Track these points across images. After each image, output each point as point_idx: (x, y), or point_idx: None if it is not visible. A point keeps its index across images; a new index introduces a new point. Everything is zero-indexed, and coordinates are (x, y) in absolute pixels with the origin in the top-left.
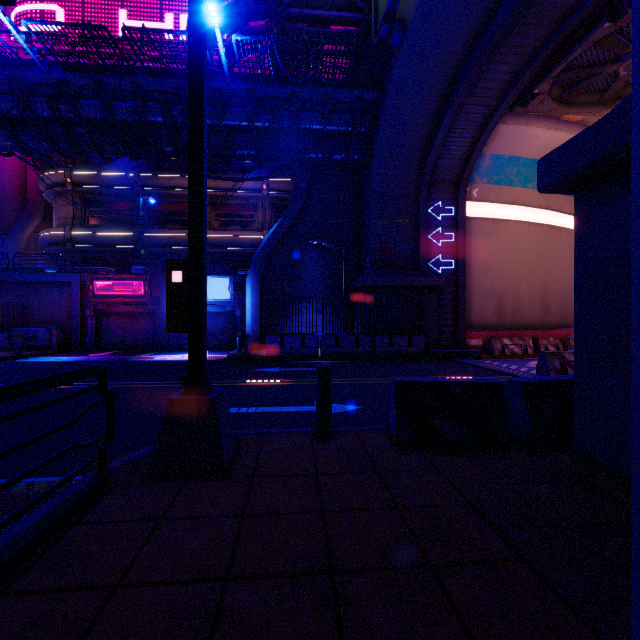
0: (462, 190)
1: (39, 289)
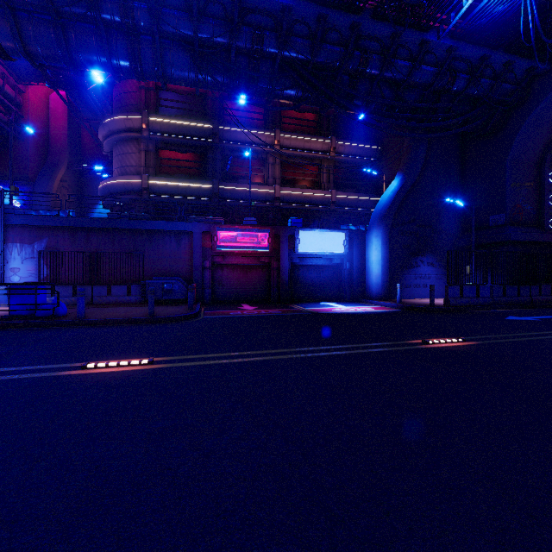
0: None
1: (155, 238)
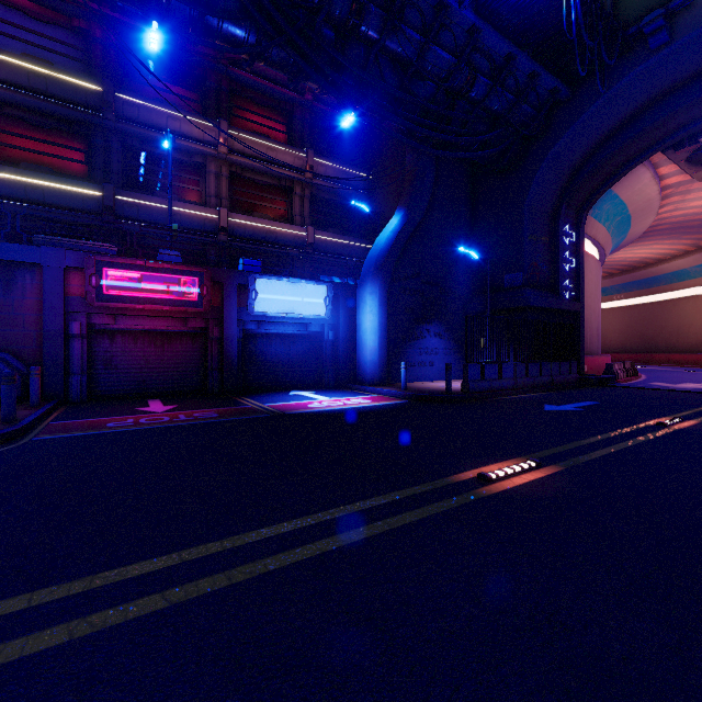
0: (584, 217)
1: None
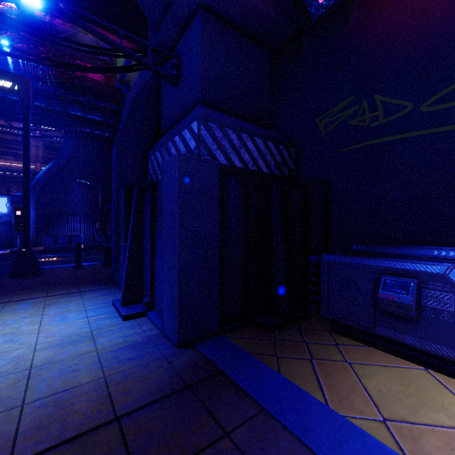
0: None
1: None
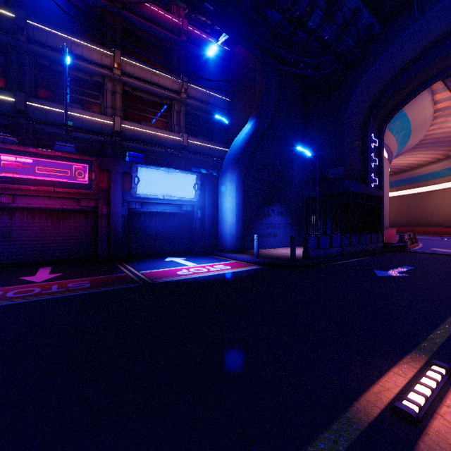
0: (384, 129)
1: None
